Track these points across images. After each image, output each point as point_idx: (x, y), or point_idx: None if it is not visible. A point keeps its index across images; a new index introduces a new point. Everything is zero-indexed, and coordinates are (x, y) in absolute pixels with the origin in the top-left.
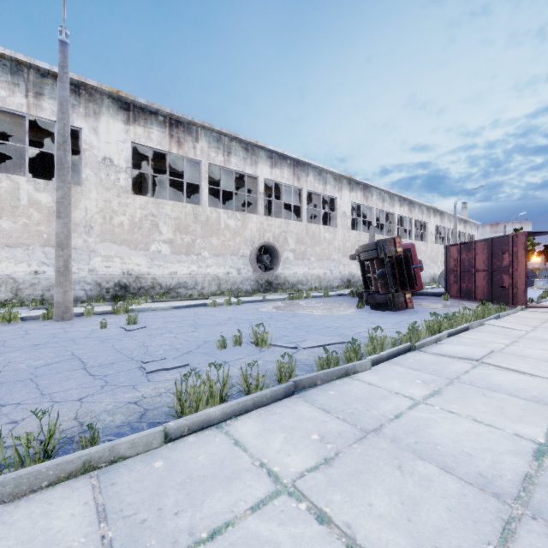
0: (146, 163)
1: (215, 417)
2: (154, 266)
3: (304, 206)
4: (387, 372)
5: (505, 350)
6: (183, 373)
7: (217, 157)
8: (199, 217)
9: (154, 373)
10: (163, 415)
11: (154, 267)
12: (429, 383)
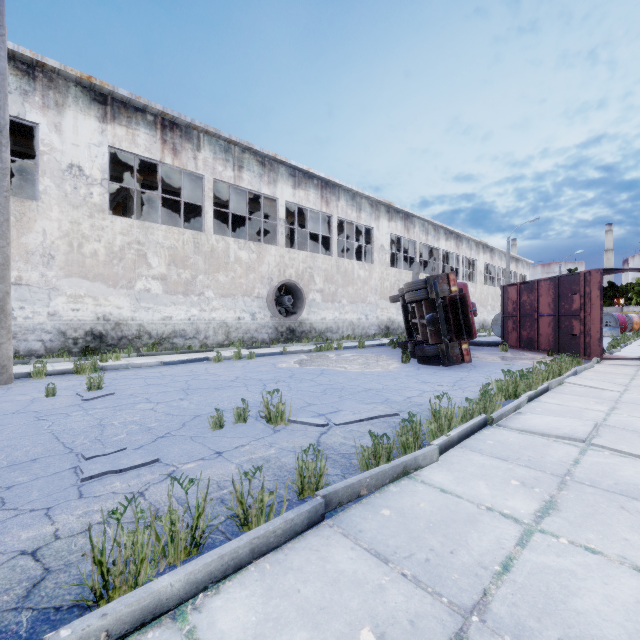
0: (132, 177)
1: (171, 595)
2: (141, 309)
3: (334, 237)
4: (464, 466)
5: (609, 422)
6: (145, 478)
7: (226, 171)
8: (201, 247)
9: (95, 480)
10: (74, 587)
11: (141, 310)
12: (531, 485)
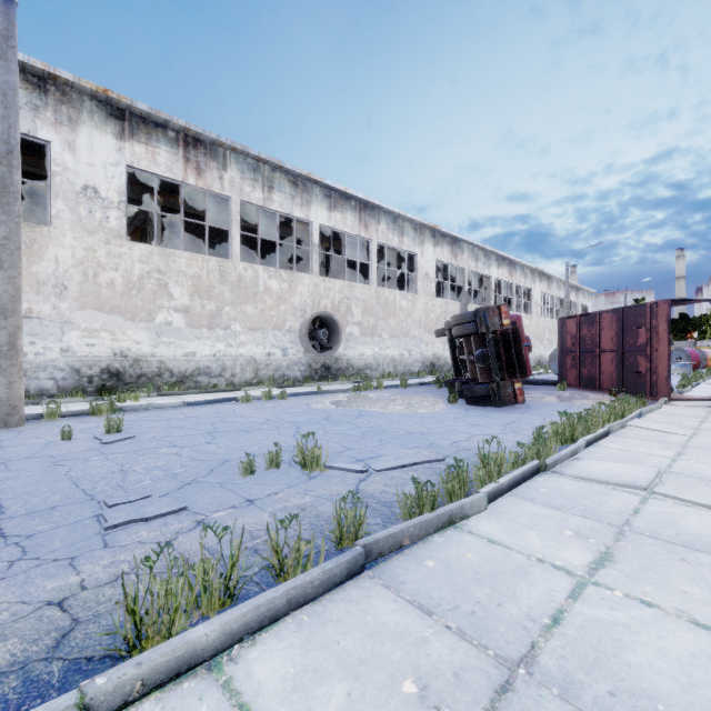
0: (152, 199)
1: (206, 645)
2: (161, 345)
3: (374, 264)
4: (514, 516)
5: (675, 468)
6: (172, 527)
7: (254, 192)
8: (227, 276)
9: (120, 529)
10: (104, 637)
11: (161, 346)
12: (586, 535)
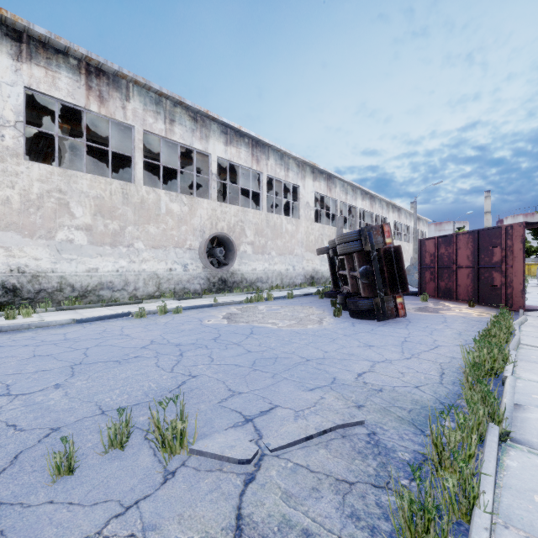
0: (58, 126)
1: None
2: (62, 261)
3: (264, 193)
4: None
5: None
6: None
7: (156, 123)
8: (130, 198)
9: None
10: None
11: (62, 262)
12: None
